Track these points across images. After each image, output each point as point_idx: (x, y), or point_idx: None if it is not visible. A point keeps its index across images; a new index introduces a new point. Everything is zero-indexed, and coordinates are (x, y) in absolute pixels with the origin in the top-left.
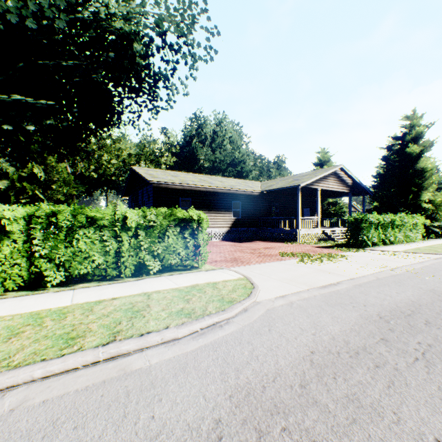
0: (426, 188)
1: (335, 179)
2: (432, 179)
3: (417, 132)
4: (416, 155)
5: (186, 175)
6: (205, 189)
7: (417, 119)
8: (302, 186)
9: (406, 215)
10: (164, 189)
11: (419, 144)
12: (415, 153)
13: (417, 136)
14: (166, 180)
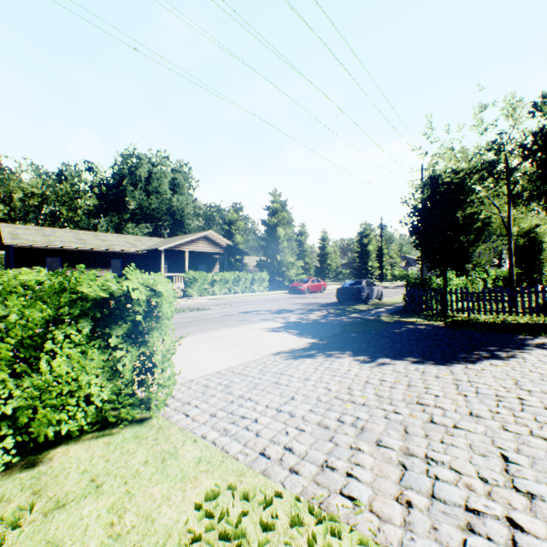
0: (283, 251)
1: (207, 242)
2: (285, 245)
3: (274, 207)
4: (274, 225)
5: (68, 233)
6: (78, 249)
7: (277, 196)
8: (167, 249)
9: (243, 273)
10: (27, 249)
11: (278, 216)
12: (272, 224)
13: (275, 210)
14: (28, 242)
